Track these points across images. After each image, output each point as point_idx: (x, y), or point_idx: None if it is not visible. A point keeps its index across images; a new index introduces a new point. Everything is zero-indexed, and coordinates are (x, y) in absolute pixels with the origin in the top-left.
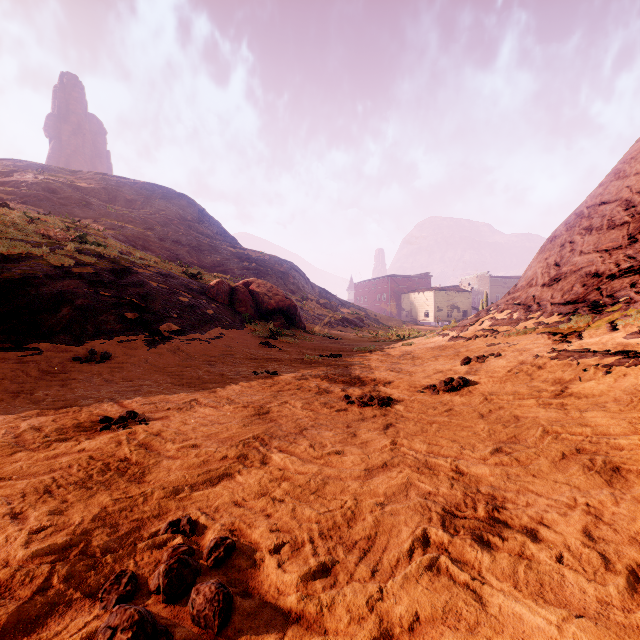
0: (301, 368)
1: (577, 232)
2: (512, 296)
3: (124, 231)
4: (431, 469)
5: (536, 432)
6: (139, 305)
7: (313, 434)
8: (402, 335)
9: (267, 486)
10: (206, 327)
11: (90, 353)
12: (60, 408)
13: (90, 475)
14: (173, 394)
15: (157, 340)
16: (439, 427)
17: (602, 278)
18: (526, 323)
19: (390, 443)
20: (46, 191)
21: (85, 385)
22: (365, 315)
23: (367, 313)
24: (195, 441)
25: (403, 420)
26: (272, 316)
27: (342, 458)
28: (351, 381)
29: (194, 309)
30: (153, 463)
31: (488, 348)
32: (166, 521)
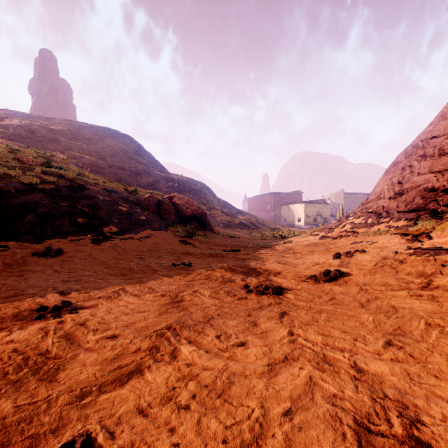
0: (209, 260)
1: (414, 159)
2: (365, 206)
3: (83, 160)
4: (330, 364)
5: (419, 324)
6: (88, 213)
7: (219, 323)
8: (283, 235)
9: (174, 386)
10: (139, 229)
11: (47, 249)
12: (9, 297)
13: (5, 372)
14: (106, 283)
15: (101, 239)
16: (328, 316)
17: (438, 192)
18: (379, 226)
19: (287, 333)
20: (27, 131)
21: (38, 275)
22: (255, 220)
23: (257, 219)
24: (114, 331)
25: (295, 309)
26: (189, 221)
27: (246, 351)
28: (248, 272)
29: (130, 216)
30: (70, 357)
31: (353, 245)
32: (62, 439)
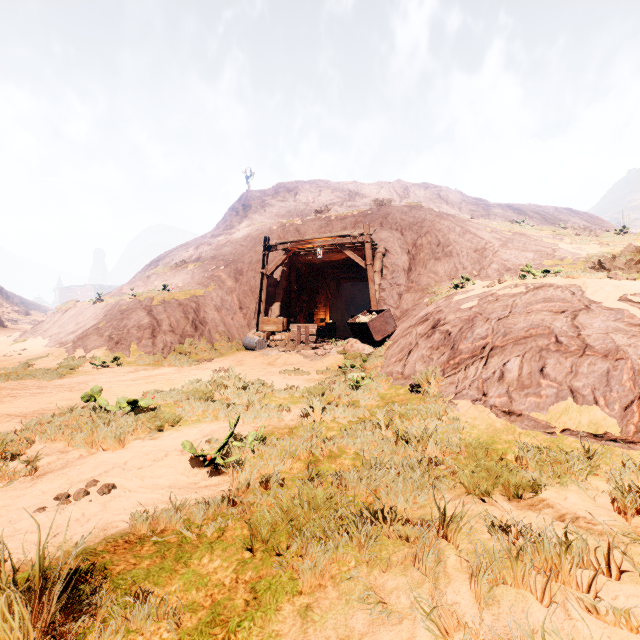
0: (7, 334)
1: None
2: None
3: None
4: None
5: None
6: None
7: None
8: None
9: None
10: None
11: None
12: None
13: None
14: None
15: None
16: None
17: None
18: None
19: None
20: None
21: None
22: None
23: None
24: None
25: None
26: None
27: None
28: None
29: None
30: None
31: None
32: None
